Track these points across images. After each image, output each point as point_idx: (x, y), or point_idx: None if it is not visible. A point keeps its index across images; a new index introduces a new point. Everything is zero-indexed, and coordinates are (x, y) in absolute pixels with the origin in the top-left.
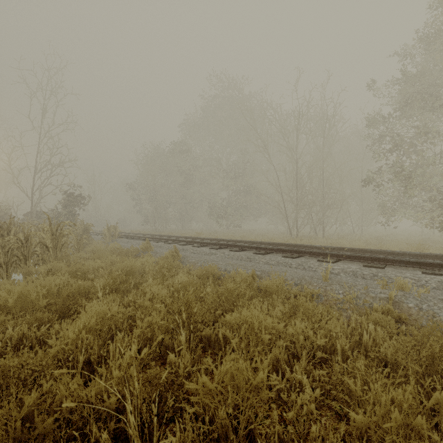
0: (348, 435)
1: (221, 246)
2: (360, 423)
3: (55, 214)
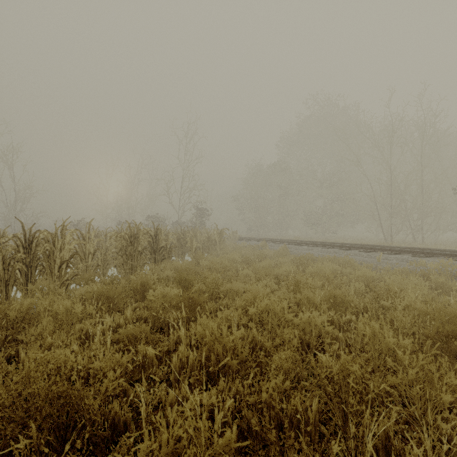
0: (349, 281)
1: (316, 245)
2: (351, 277)
3: (193, 223)
